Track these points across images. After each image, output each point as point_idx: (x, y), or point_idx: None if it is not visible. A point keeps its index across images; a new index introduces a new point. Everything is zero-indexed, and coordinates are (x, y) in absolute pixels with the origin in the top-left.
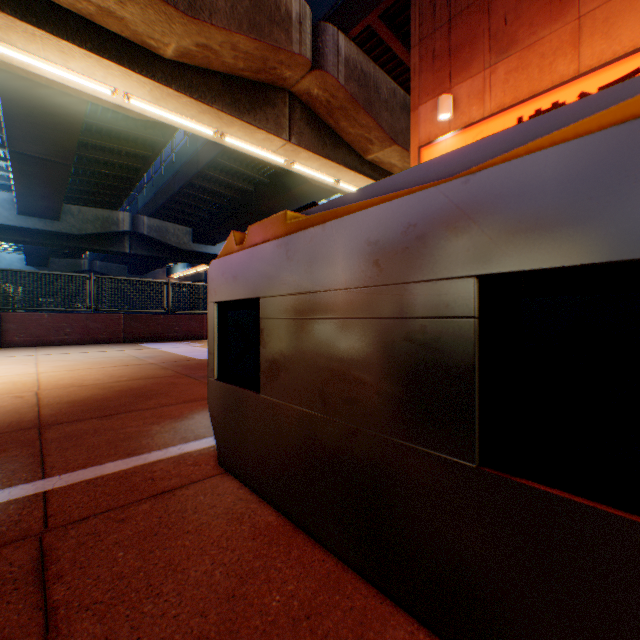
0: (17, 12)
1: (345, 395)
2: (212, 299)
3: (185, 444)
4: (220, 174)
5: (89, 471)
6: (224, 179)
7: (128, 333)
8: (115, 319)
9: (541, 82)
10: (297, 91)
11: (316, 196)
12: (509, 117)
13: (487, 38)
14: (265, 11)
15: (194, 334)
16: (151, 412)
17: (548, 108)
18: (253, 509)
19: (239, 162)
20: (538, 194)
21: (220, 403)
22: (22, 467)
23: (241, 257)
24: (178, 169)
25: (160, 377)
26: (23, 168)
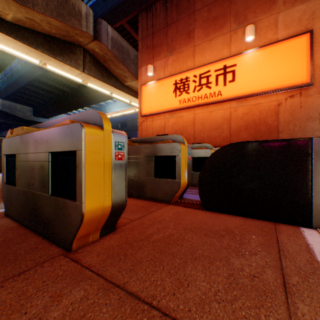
0: None
1: (33, 183)
2: (4, 153)
3: None
4: (49, 80)
5: None
6: (52, 83)
7: None
8: None
9: (183, 67)
10: (88, 48)
11: (104, 98)
12: (173, 79)
13: (166, 45)
14: (67, 8)
15: None
16: None
17: (185, 78)
18: (10, 224)
19: (61, 76)
20: (55, 136)
21: (6, 192)
22: None
23: (12, 139)
24: (22, 74)
25: None
26: None
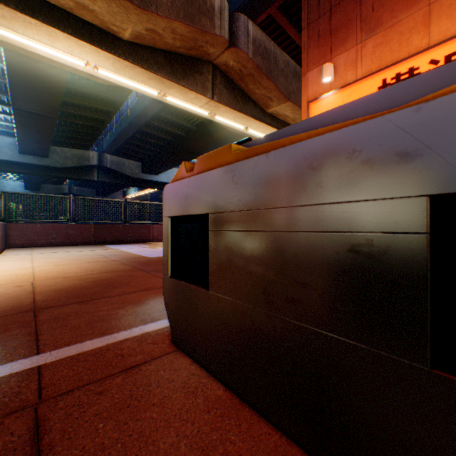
0: (18, 7)
1: (288, 296)
2: (166, 214)
3: (144, 325)
4: (161, 124)
5: (72, 348)
6: (164, 127)
7: (97, 238)
8: (87, 228)
9: (400, 53)
10: (218, 63)
11: (230, 139)
12: (376, 79)
13: (359, 21)
14: (195, 4)
15: (143, 238)
16: (117, 298)
17: (406, 72)
18: (204, 384)
19: (175, 115)
20: None
21: (173, 295)
22: (21, 344)
23: (191, 181)
24: (132, 120)
25: (121, 271)
26: (23, 120)
